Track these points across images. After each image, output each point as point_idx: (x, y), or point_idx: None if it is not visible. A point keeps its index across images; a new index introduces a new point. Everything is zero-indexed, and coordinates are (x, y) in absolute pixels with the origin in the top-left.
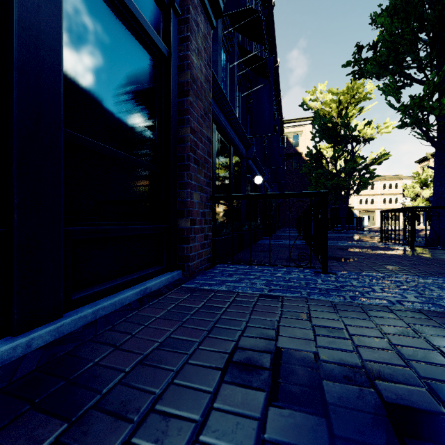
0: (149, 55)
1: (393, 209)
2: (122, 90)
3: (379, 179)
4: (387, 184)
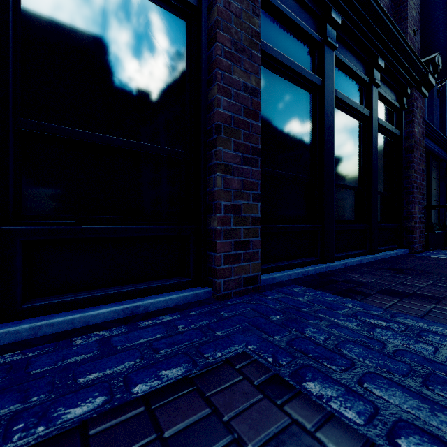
0: (390, 140)
1: None
2: (383, 164)
3: None
4: None
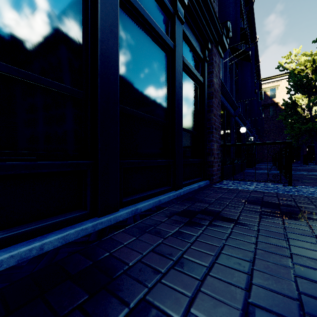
0: (196, 85)
1: None
2: (190, 105)
3: None
4: None
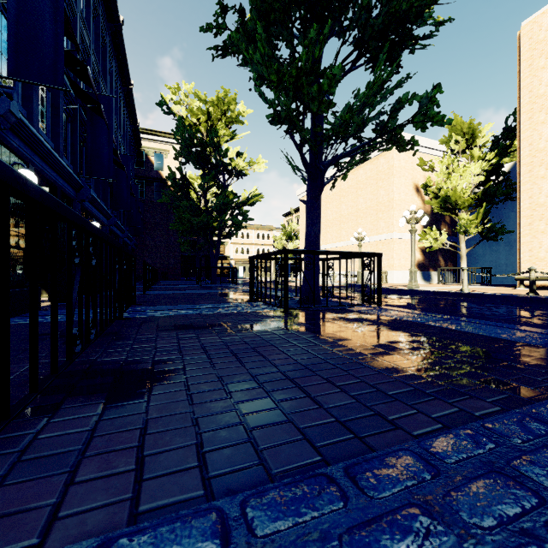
0: None
1: (264, 254)
2: None
3: (254, 228)
4: (261, 234)
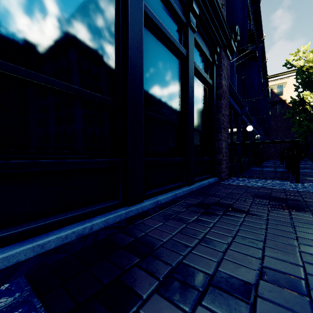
0: (205, 87)
1: None
2: (200, 106)
3: None
4: None
